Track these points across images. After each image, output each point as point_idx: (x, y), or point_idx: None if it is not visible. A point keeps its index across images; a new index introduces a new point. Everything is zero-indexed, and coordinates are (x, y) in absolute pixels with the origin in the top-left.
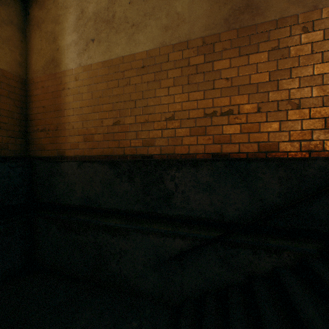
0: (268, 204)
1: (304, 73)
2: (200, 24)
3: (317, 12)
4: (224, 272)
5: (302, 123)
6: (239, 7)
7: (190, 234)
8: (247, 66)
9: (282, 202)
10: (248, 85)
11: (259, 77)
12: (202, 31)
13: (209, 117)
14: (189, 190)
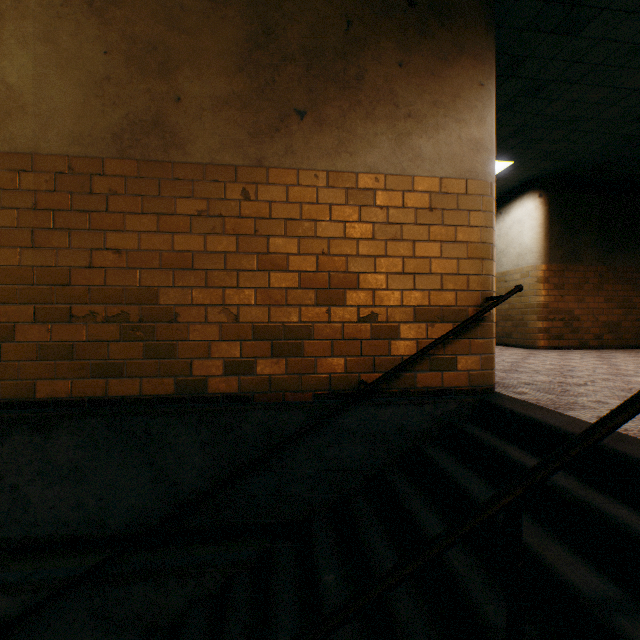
0: (185, 491)
1: (245, 265)
2: (63, 128)
3: (263, 171)
4: (102, 637)
5: (242, 347)
6: (142, 121)
7: (36, 574)
8: (155, 235)
9: (208, 484)
10: (157, 270)
11: (178, 259)
12: (67, 142)
13: (83, 323)
14: (31, 481)
